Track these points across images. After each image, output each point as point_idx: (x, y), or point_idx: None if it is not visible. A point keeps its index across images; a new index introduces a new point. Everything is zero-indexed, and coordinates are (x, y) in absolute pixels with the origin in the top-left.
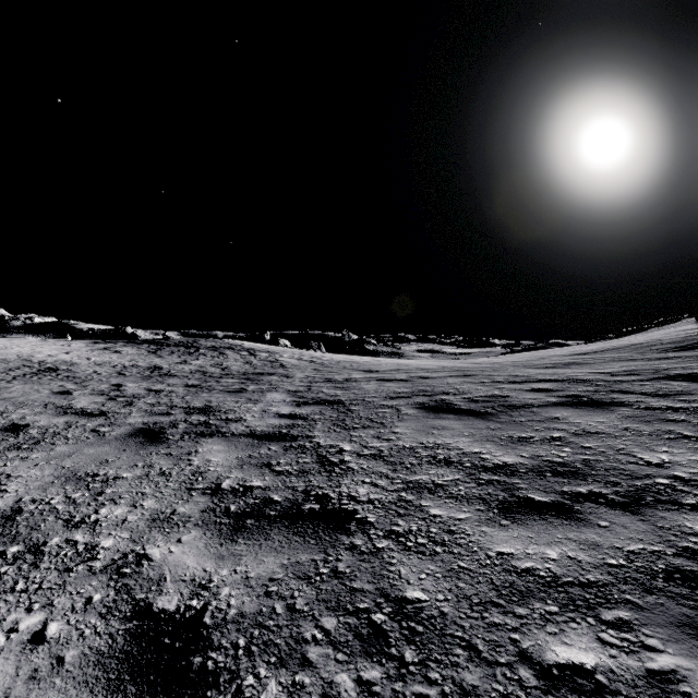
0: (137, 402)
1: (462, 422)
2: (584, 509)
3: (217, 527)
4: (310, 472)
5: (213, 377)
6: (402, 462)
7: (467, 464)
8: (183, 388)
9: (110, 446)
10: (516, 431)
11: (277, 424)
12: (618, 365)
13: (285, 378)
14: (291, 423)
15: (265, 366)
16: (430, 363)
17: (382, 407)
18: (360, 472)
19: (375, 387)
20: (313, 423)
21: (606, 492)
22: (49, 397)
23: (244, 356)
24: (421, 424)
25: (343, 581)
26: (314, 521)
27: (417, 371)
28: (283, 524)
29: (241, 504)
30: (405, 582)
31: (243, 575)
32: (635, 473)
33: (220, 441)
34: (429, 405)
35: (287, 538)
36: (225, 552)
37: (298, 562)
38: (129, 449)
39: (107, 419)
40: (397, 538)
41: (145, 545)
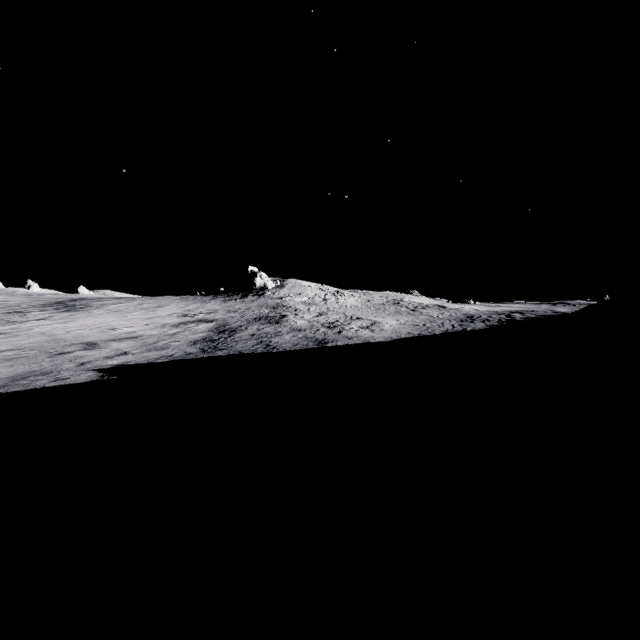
0: None
1: None
2: None
3: None
4: None
5: None
6: None
7: None
8: None
9: None
10: None
11: None
12: None
13: None
14: None
15: None
16: None
17: None
18: None
19: None
20: None
21: None
22: None
23: None
24: None
25: None
26: None
27: None
28: None
29: None
30: None
31: None
32: None
33: None
34: None
35: None
36: None
37: None
38: None
39: None
40: None
41: None
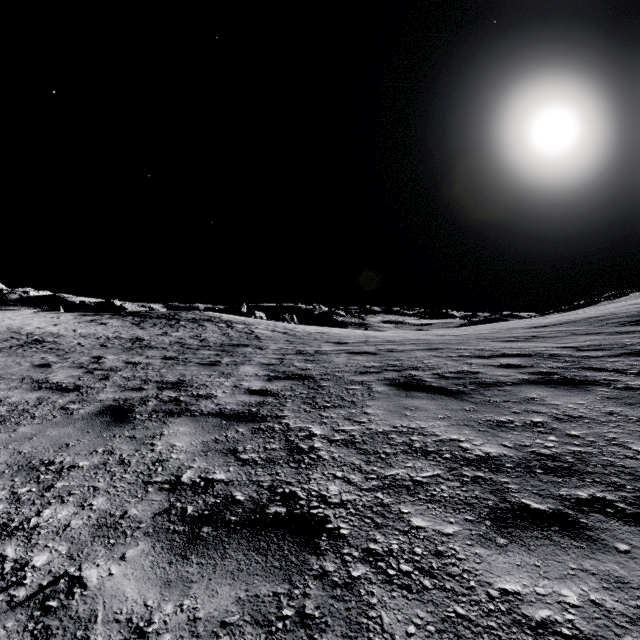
0: (113, 376)
1: (435, 402)
2: (592, 524)
3: (169, 537)
4: (277, 462)
5: (190, 349)
6: (376, 451)
7: (446, 454)
8: (161, 361)
9: (75, 427)
10: (493, 413)
11: (247, 402)
12: (581, 340)
13: (258, 350)
14: (261, 401)
15: (241, 338)
16: (396, 335)
17: (352, 383)
18: (331, 463)
19: (345, 361)
20: (283, 401)
21: (612, 498)
22: (28, 370)
23: (222, 327)
24: (393, 404)
25: (310, 632)
26: (279, 532)
27: (384, 343)
28: (243, 534)
29: (200, 504)
30: (389, 639)
31: (190, 614)
32: (637, 472)
33: (188, 421)
34: (399, 381)
35: (246, 556)
36: (173, 575)
37: (257, 595)
38: (93, 431)
39: (79, 394)
40: (375, 561)
41: (82, 564)
